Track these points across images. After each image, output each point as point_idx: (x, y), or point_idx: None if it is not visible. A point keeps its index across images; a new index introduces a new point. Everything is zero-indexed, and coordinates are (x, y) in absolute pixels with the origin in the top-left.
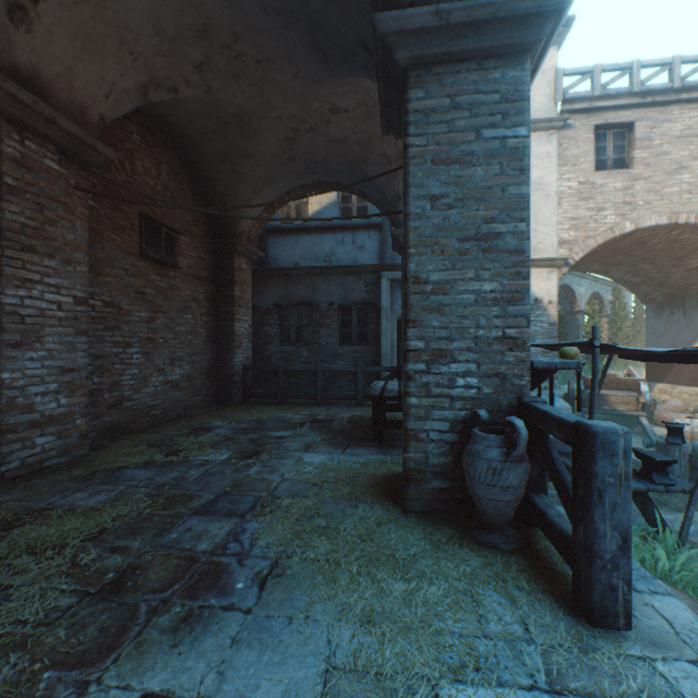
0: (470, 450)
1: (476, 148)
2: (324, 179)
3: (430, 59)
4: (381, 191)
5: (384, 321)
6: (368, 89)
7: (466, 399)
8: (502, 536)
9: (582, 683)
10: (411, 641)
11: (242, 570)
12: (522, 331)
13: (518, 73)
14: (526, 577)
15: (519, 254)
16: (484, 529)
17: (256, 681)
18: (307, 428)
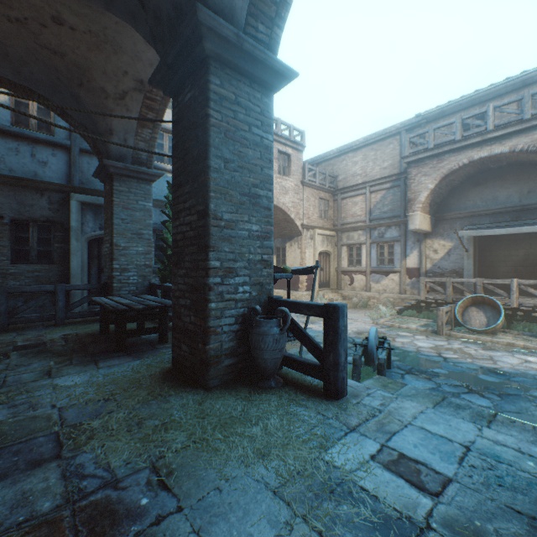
0: (260, 332)
1: (249, 137)
2: (10, 77)
3: (225, 61)
4: (93, 119)
5: (74, 241)
6: (107, 26)
7: (244, 301)
8: (276, 379)
9: (355, 421)
10: (293, 449)
11: (130, 491)
12: (270, 256)
13: (269, 102)
14: (300, 394)
15: (269, 210)
16: (265, 379)
17: (246, 533)
18: (18, 356)
